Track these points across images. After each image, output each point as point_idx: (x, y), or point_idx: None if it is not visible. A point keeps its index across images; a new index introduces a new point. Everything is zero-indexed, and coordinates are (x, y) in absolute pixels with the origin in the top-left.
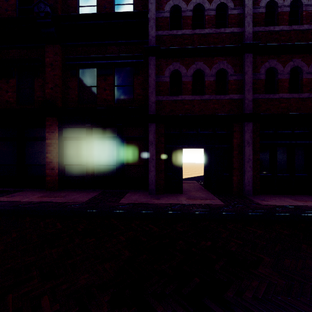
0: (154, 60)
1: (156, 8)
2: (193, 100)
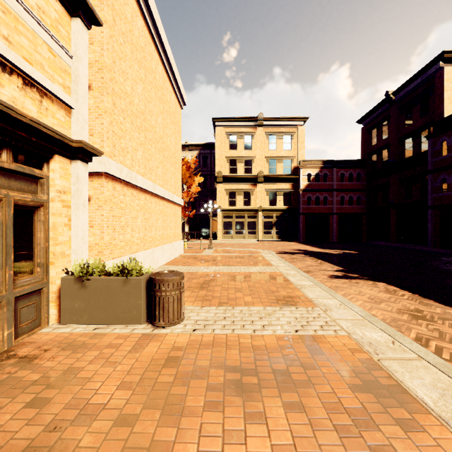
0: (430, 176)
1: (433, 146)
2: None
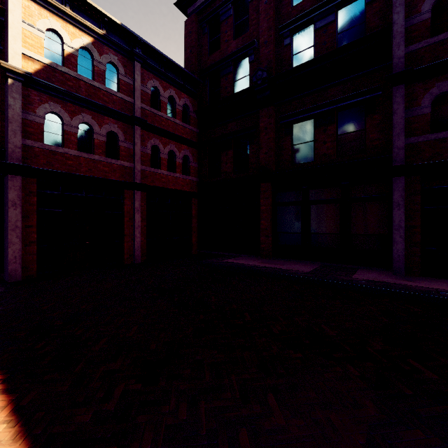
0: (402, 89)
1: (405, 15)
2: None
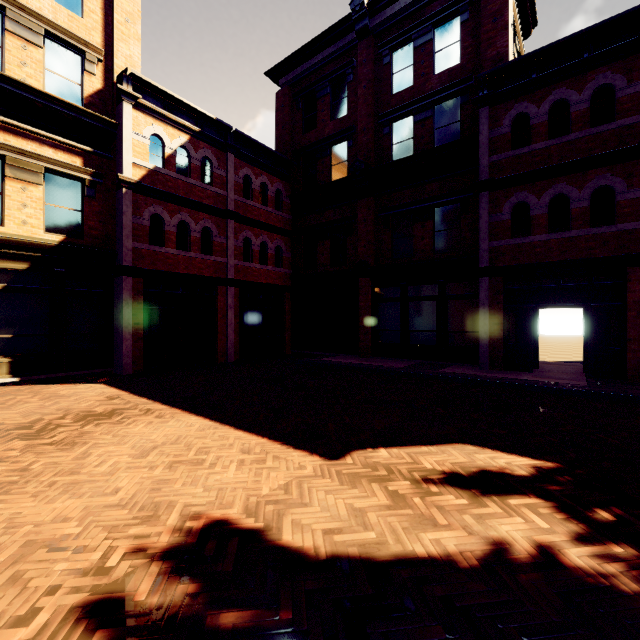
0: (486, 196)
1: (490, 126)
2: (549, 240)
